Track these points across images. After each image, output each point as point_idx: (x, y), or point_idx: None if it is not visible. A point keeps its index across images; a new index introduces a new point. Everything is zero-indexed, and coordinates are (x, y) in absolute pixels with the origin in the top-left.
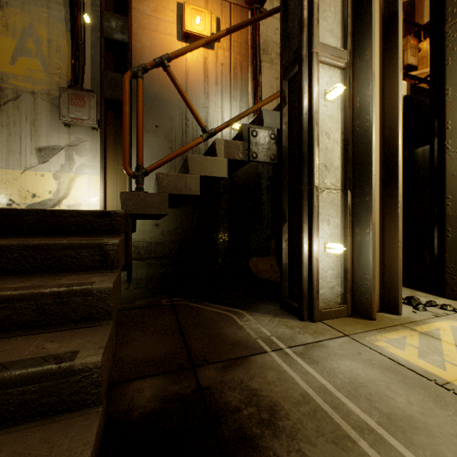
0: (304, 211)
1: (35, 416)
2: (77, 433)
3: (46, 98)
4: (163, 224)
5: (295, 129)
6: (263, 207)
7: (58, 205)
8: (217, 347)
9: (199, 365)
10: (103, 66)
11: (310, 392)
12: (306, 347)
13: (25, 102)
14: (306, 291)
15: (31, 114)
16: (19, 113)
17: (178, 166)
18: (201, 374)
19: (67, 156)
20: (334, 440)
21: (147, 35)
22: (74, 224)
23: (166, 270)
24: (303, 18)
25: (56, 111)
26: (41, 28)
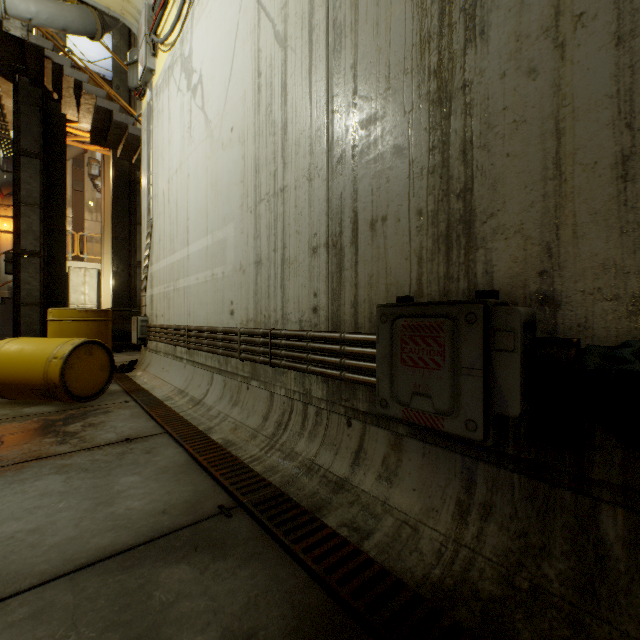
0: None
1: None
2: None
3: None
4: None
5: None
6: None
7: None
8: None
9: None
10: None
11: None
12: None
13: None
14: None
15: None
16: None
17: None
18: None
19: None
20: None
21: None
22: None
23: None
24: None
25: None
26: None
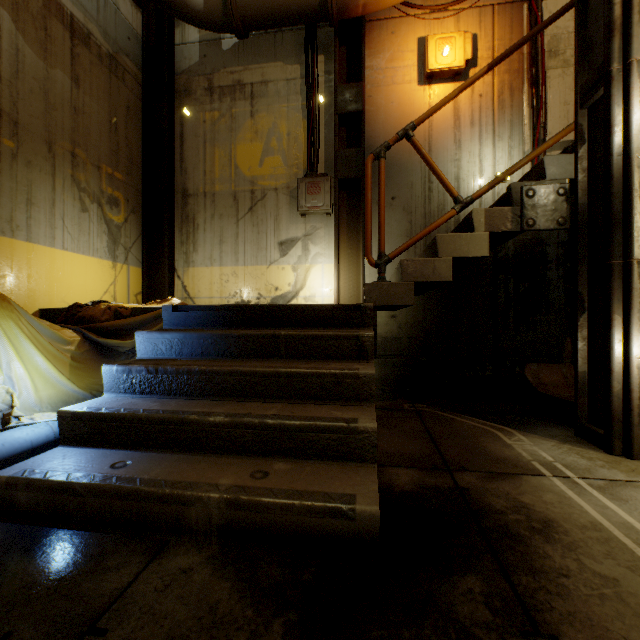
0: (614, 297)
1: (333, 458)
2: (364, 475)
3: (286, 191)
4: (401, 316)
5: (599, 178)
6: (548, 288)
7: (296, 297)
8: (476, 458)
9: (455, 470)
10: (337, 144)
11: (605, 523)
12: (610, 483)
13: (269, 200)
14: (619, 413)
15: (274, 210)
16: (265, 211)
17: (419, 243)
18: (458, 477)
19: (303, 247)
20: (629, 567)
21: (381, 93)
22: (330, 317)
23: (404, 372)
24: (613, 18)
25: (294, 202)
26: (282, 124)
